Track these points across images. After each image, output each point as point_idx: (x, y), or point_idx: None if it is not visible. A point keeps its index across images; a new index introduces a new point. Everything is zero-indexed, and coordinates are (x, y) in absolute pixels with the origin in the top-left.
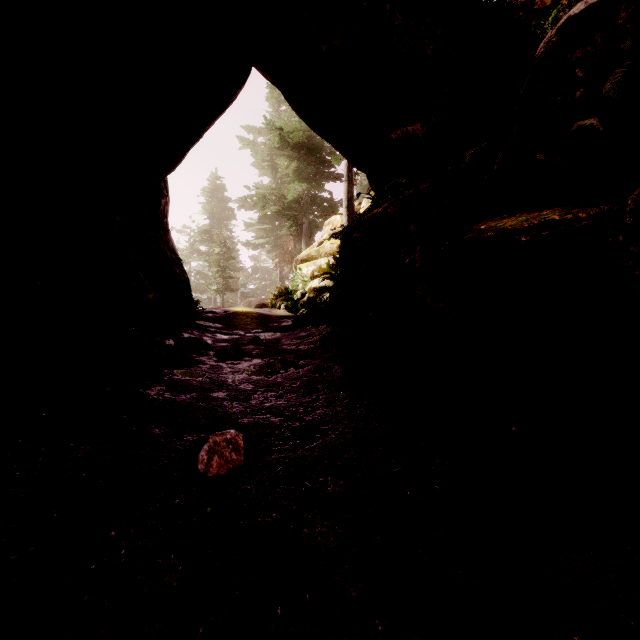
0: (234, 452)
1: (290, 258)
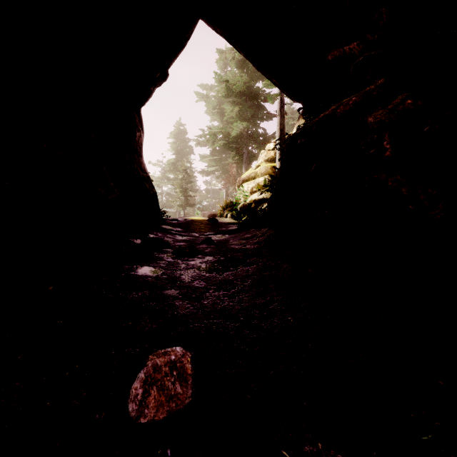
0: (179, 382)
1: (233, 180)
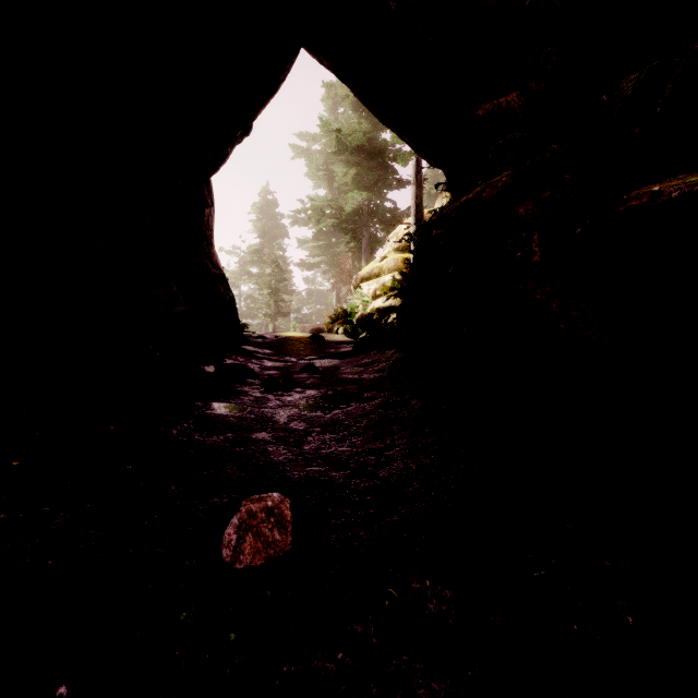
0: (277, 529)
1: (348, 278)
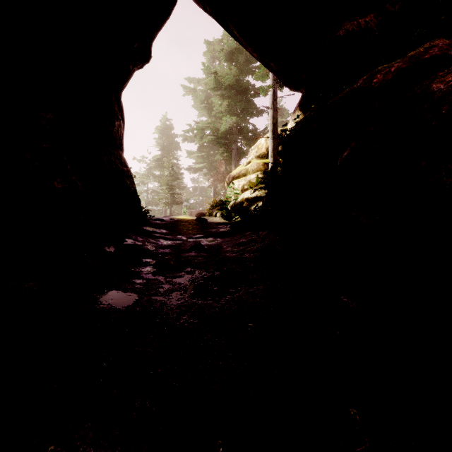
0: None
1: (222, 177)
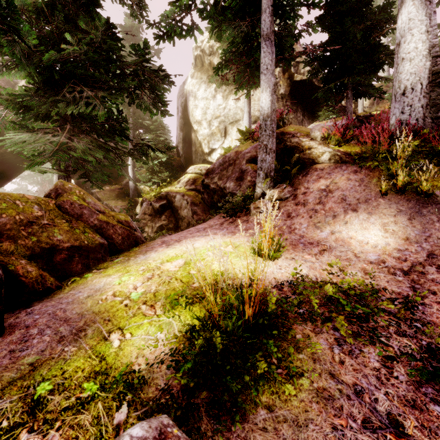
0: None
1: None
